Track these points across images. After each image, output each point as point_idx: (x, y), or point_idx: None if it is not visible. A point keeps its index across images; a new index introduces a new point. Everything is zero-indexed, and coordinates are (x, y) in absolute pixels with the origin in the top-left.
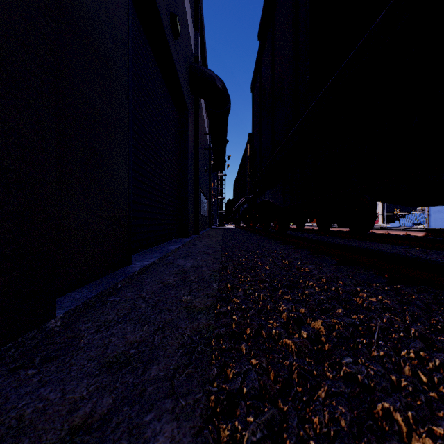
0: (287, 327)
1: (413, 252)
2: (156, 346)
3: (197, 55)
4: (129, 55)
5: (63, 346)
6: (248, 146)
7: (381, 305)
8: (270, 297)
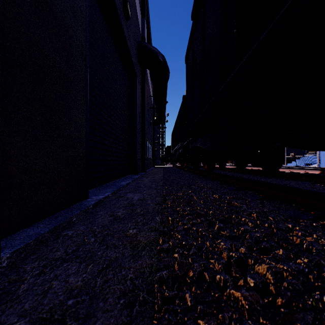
0: (232, 273)
1: (318, 187)
2: (96, 294)
3: (144, 36)
4: (86, 24)
5: (0, 294)
6: (183, 105)
7: (323, 247)
8: (208, 234)
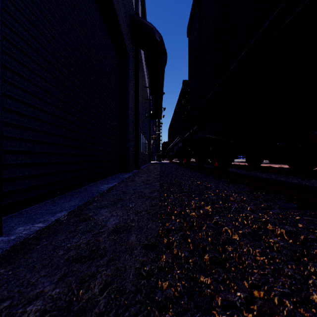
0: None
1: None
2: None
3: (137, 13)
4: None
5: None
6: (183, 91)
7: None
8: None
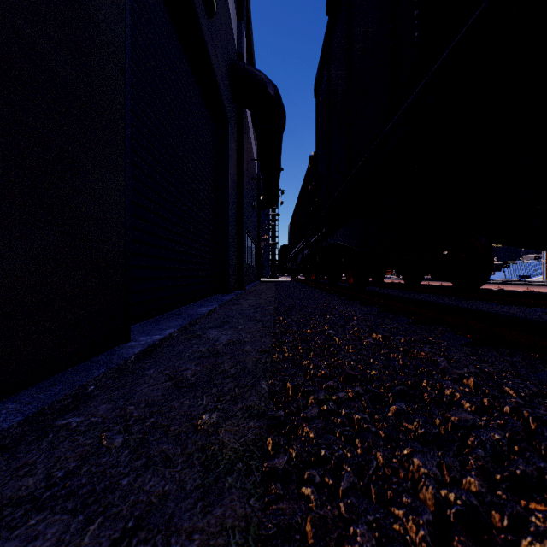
0: None
1: None
2: None
3: (241, 53)
4: (126, 4)
5: None
6: (309, 172)
7: None
8: (378, 430)
